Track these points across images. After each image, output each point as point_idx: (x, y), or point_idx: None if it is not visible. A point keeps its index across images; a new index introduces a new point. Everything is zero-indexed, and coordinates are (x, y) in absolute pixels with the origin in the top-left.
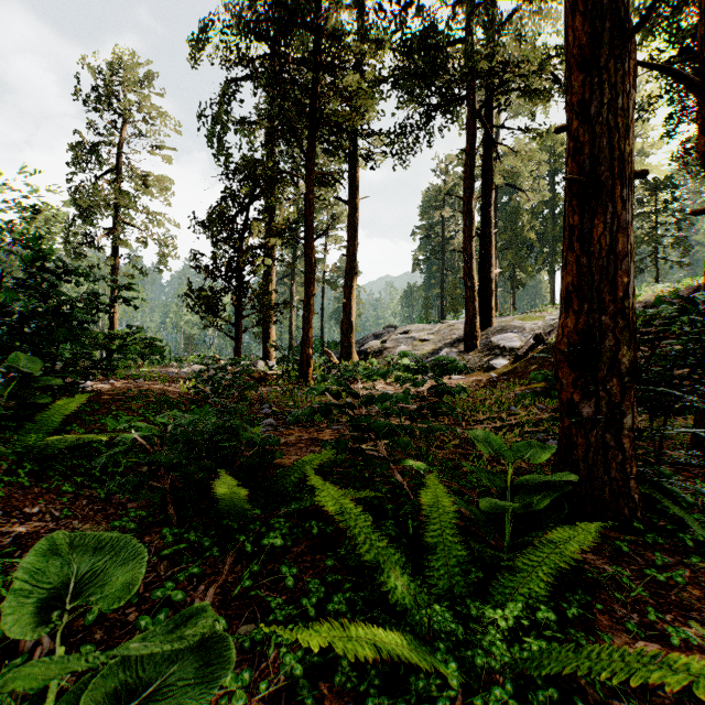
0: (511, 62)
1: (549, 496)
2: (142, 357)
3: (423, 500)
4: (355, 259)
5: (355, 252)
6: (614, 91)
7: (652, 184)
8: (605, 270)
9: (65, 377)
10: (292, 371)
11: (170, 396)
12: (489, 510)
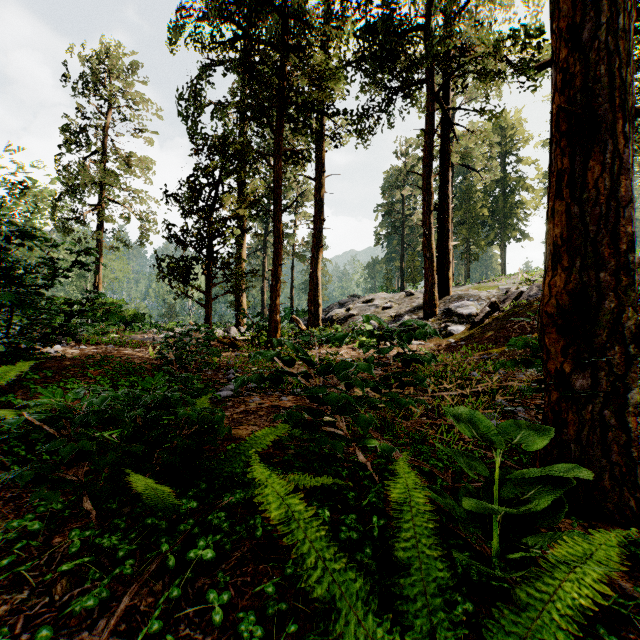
0: (468, 45)
1: (547, 492)
2: (125, 324)
3: (391, 495)
4: (321, 232)
5: (321, 226)
6: (613, 10)
7: None
8: (603, 218)
9: (19, 343)
10: (261, 337)
11: (135, 361)
12: (474, 510)
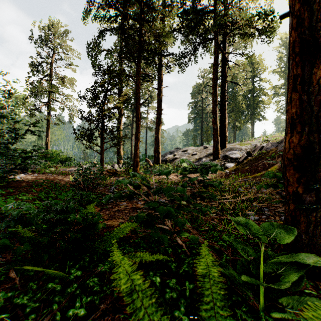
0: (235, 20)
1: (294, 269)
2: (61, 162)
3: (197, 270)
4: (160, 116)
5: (160, 113)
6: None
7: None
8: None
9: None
10: (129, 169)
11: (61, 182)
12: (248, 281)
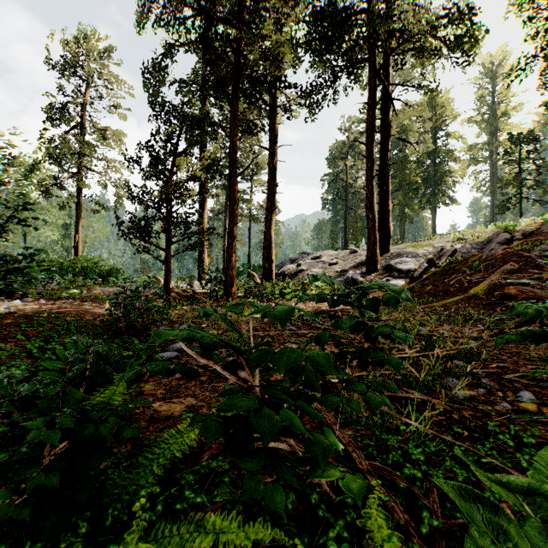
0: (407, 25)
1: None
2: (101, 278)
3: None
4: (274, 196)
5: (274, 191)
6: None
7: (517, 137)
8: None
9: None
10: (219, 291)
11: (86, 317)
12: None
